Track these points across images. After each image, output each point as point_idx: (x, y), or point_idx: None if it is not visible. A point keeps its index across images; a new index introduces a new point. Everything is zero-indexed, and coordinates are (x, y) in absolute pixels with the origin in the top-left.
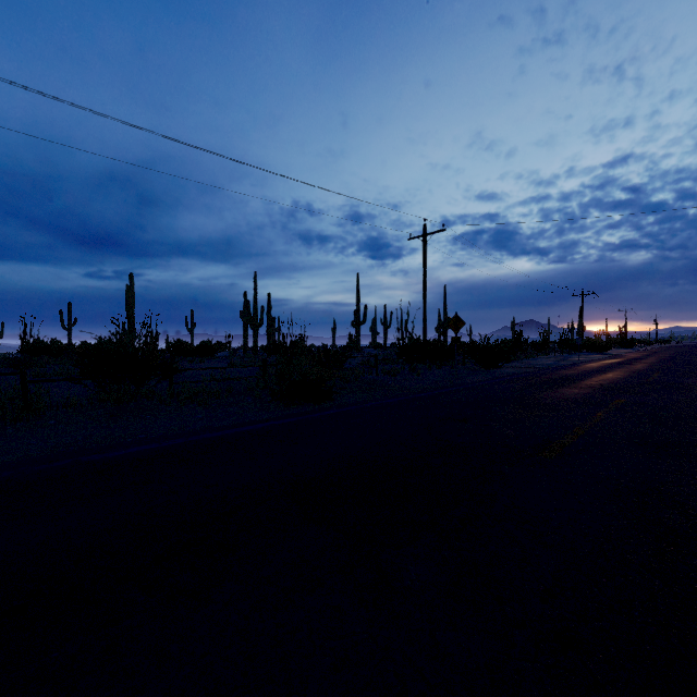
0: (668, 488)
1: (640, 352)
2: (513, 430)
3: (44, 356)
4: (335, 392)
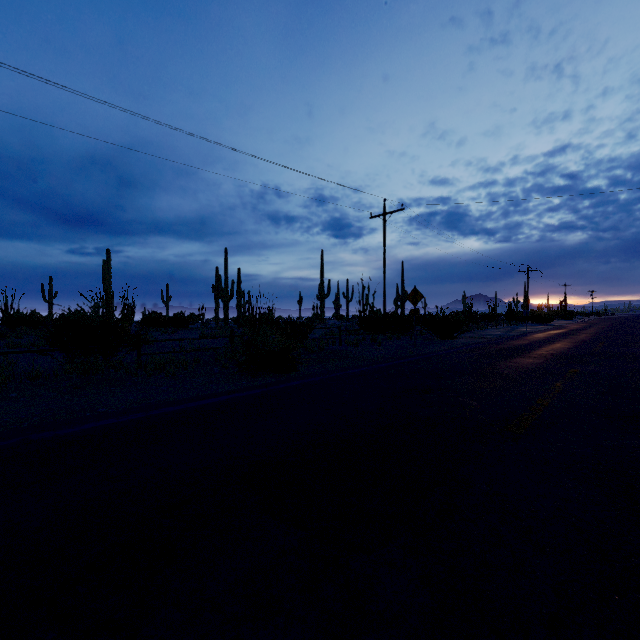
0: None
1: (580, 323)
2: (477, 402)
3: (23, 327)
4: (300, 363)
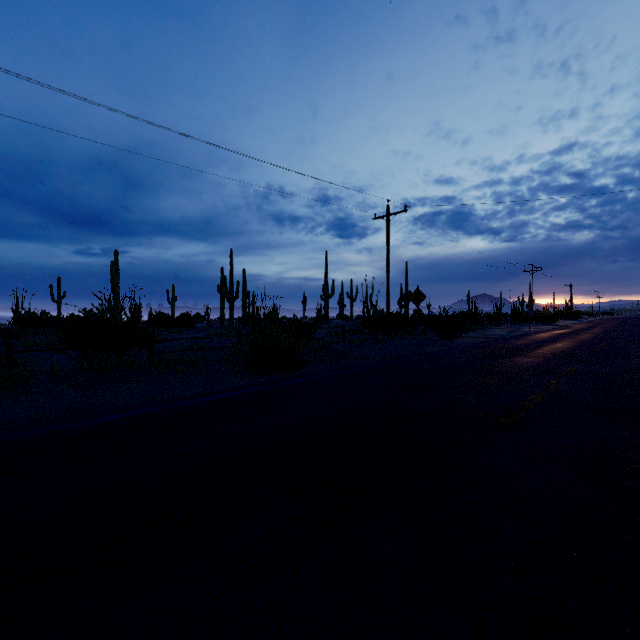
0: (626, 455)
1: (585, 323)
2: (473, 398)
3: (34, 327)
4: (305, 361)
